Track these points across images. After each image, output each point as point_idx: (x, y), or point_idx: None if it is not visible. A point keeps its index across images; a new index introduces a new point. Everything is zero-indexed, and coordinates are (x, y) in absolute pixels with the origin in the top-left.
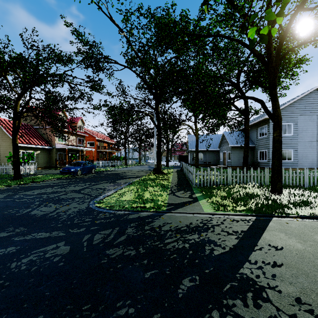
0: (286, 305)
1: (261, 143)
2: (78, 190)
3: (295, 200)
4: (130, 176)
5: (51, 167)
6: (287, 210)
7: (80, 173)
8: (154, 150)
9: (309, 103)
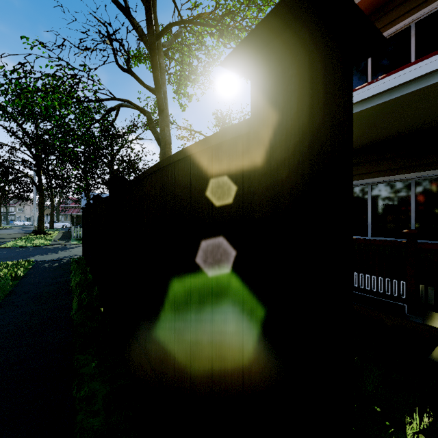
0: (78, 249)
1: None
2: None
3: None
4: (4, 238)
5: None
6: None
7: None
8: (34, 210)
9: None
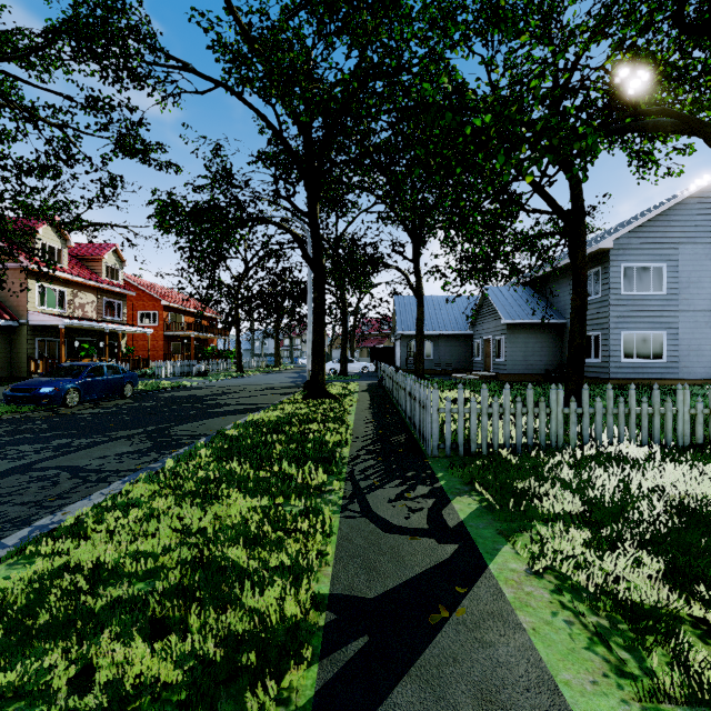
0: None
1: None
2: None
3: None
4: (231, 407)
5: (17, 378)
6: None
7: (77, 399)
8: (308, 331)
9: (706, 213)
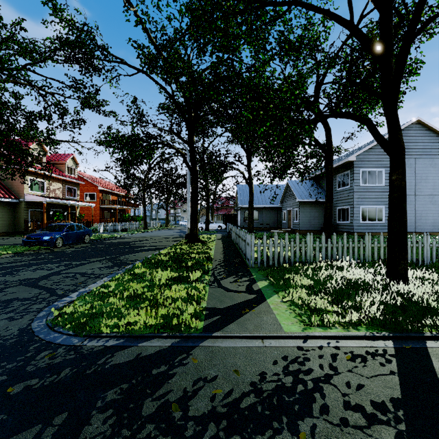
0: None
1: (340, 197)
2: (36, 279)
3: (438, 294)
4: (147, 247)
5: (18, 232)
6: None
7: (61, 243)
8: (187, 206)
9: (406, 142)
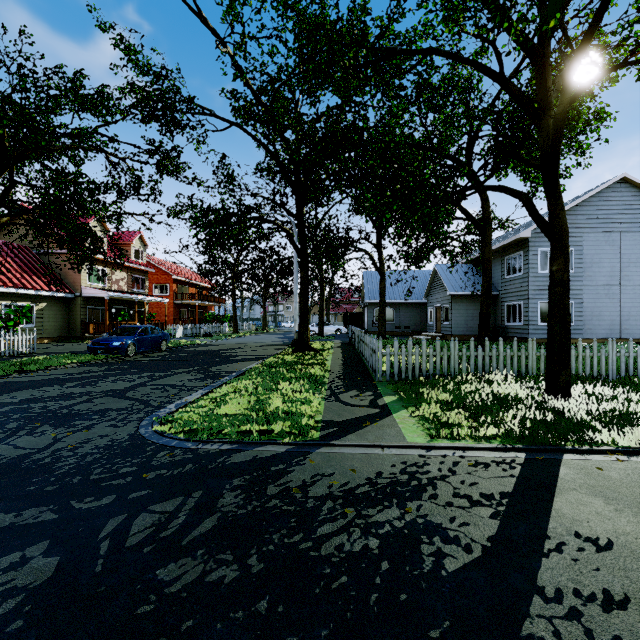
0: None
1: (510, 289)
2: (121, 391)
3: (602, 410)
4: (242, 357)
5: (73, 337)
6: (591, 435)
7: (134, 351)
8: (295, 301)
9: (606, 209)
